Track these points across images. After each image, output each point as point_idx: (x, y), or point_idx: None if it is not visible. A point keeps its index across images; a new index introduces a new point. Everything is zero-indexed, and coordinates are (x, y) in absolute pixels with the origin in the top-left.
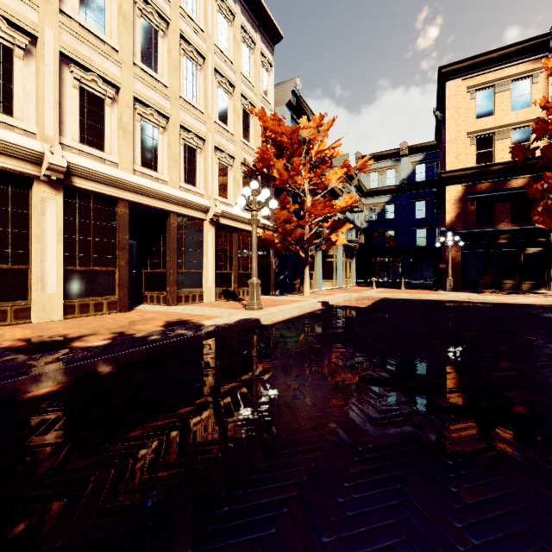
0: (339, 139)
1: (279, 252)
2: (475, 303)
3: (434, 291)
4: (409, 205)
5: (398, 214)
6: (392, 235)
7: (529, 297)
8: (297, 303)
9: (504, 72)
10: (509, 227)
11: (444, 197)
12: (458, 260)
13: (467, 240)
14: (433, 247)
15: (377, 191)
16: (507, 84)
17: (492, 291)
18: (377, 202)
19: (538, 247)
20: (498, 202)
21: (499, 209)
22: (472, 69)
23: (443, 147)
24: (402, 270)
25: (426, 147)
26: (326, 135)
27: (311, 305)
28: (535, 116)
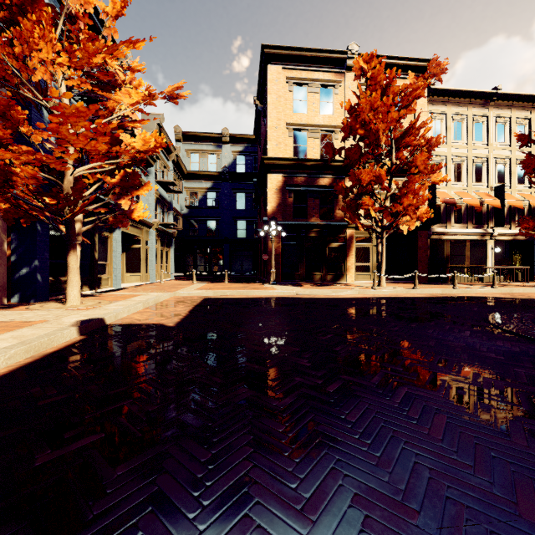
0: (135, 40)
1: (7, 220)
2: (309, 300)
3: (259, 285)
4: (230, 195)
5: (220, 203)
6: (214, 224)
7: (347, 290)
8: (4, 335)
9: (314, 75)
10: (318, 222)
11: (265, 187)
12: (279, 251)
13: (286, 231)
14: (252, 239)
15: (198, 175)
16: (317, 86)
17: (307, 283)
18: (198, 187)
19: (338, 242)
20: (310, 197)
21: (311, 204)
22: (290, 61)
23: (263, 138)
24: (224, 261)
25: (246, 139)
26: (113, 29)
27: (34, 343)
28: (336, 124)
